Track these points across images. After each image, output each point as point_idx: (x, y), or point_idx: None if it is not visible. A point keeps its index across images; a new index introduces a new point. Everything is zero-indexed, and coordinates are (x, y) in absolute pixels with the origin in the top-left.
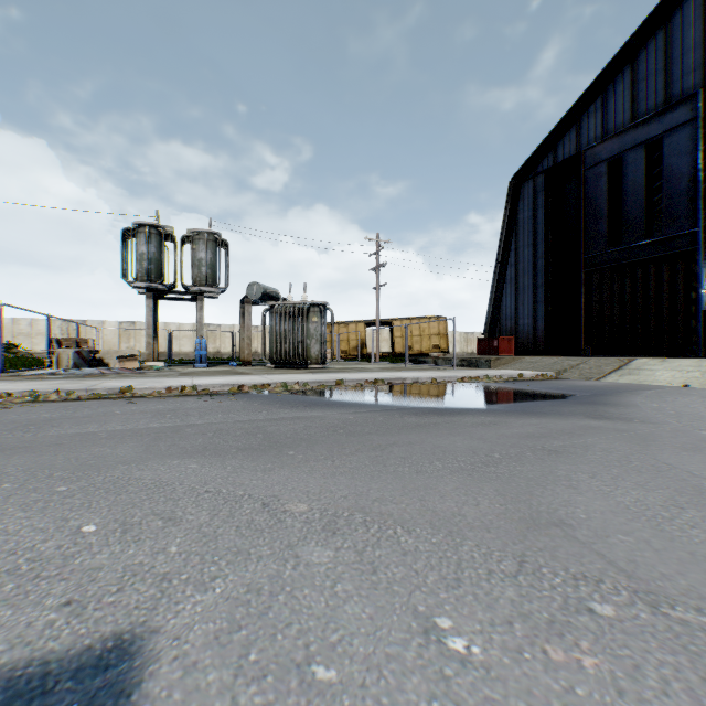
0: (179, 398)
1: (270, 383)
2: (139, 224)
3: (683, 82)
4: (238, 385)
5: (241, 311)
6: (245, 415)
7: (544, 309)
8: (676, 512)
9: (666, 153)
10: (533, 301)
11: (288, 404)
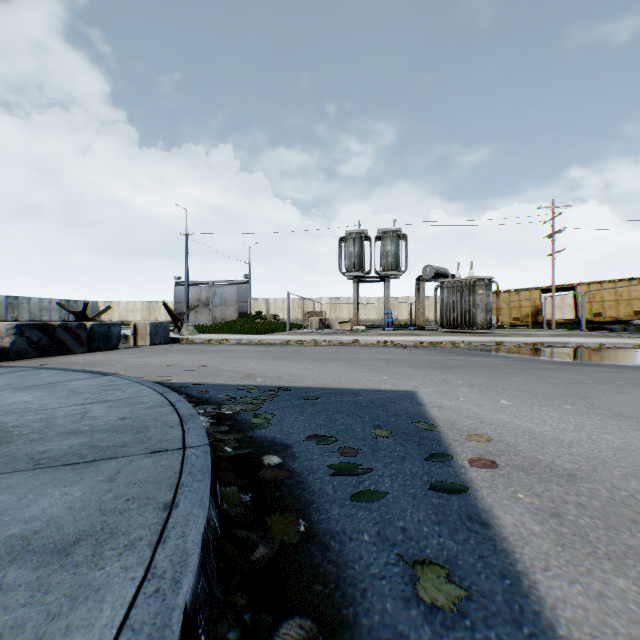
0: (385, 347)
1: (442, 341)
2: (349, 233)
3: None
4: (420, 342)
5: (416, 287)
6: (428, 356)
7: None
8: None
9: None
10: None
11: (455, 353)
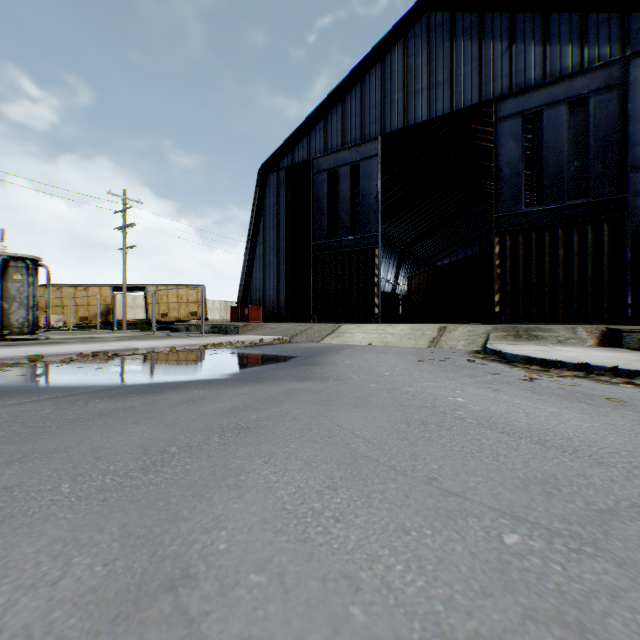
0: None
1: None
2: None
3: (371, 128)
4: None
5: None
6: None
7: (285, 283)
8: (330, 497)
9: (362, 176)
10: (277, 276)
11: None
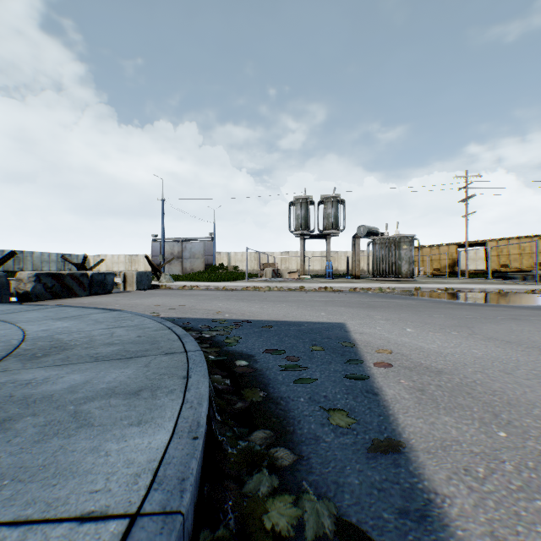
0: (325, 292)
1: (372, 287)
2: (296, 199)
3: None
4: (353, 288)
5: (352, 243)
6: (359, 299)
7: None
8: (532, 331)
9: None
10: None
11: (381, 297)
